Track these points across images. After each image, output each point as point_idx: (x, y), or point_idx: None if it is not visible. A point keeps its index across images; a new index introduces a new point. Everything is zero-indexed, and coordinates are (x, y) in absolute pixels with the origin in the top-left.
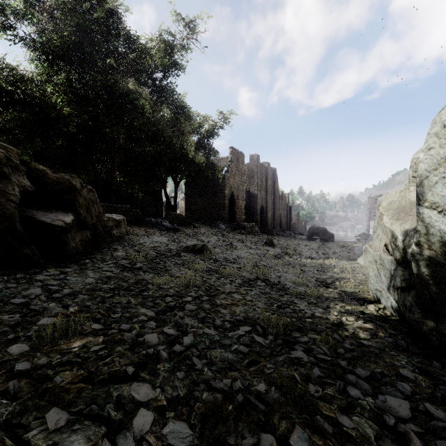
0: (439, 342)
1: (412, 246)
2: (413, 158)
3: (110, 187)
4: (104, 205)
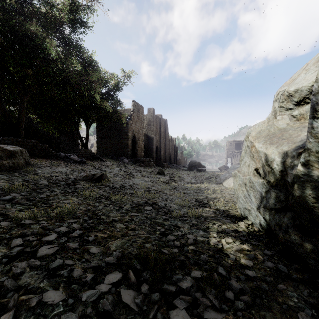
0: (318, 265)
1: (298, 166)
2: (279, 91)
3: (19, 123)
4: (9, 139)
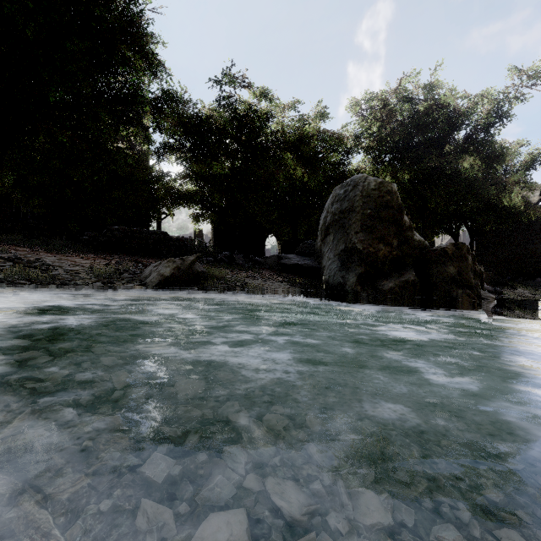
0: None
1: None
2: None
3: None
4: None
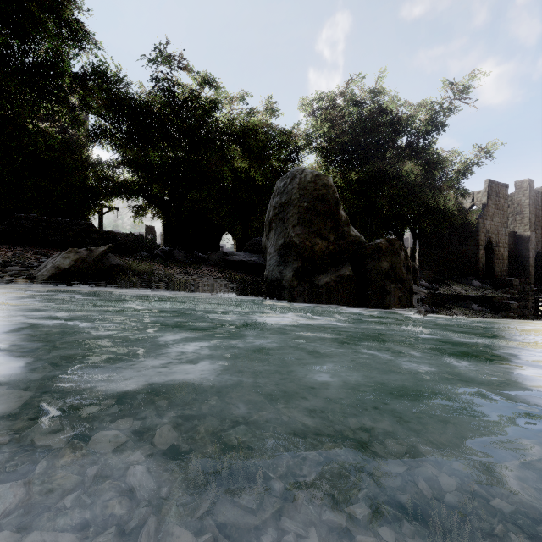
0: None
1: None
2: None
3: None
4: None
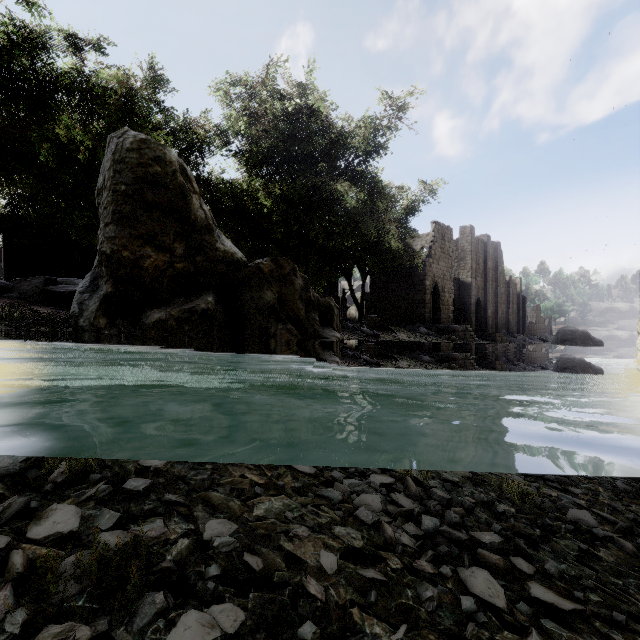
0: None
1: None
2: None
3: None
4: None
